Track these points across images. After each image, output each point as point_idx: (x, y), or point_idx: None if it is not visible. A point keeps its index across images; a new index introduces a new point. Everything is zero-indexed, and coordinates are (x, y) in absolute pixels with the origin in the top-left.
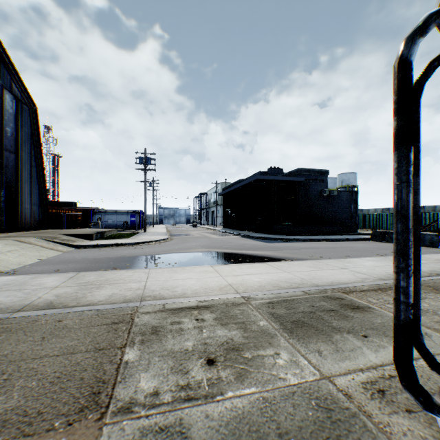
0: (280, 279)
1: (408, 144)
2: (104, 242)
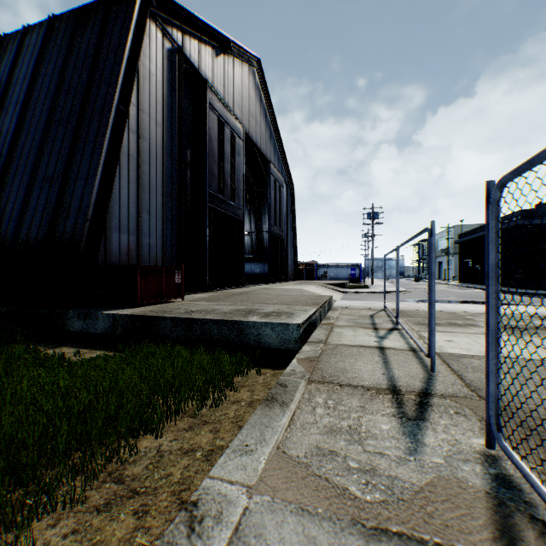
0: (542, 311)
1: None
2: (358, 290)
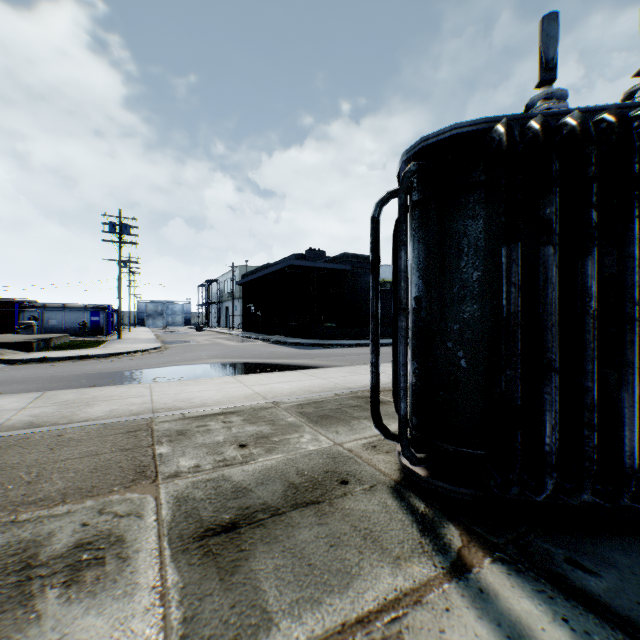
0: (313, 385)
1: (377, 272)
2: (56, 354)
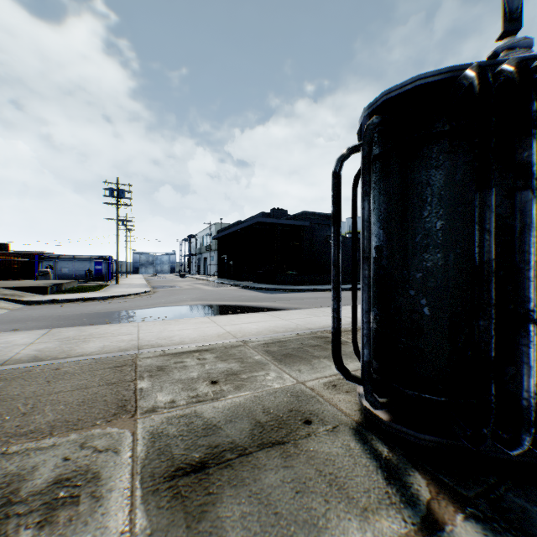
0: (277, 325)
1: (339, 223)
2: (65, 296)
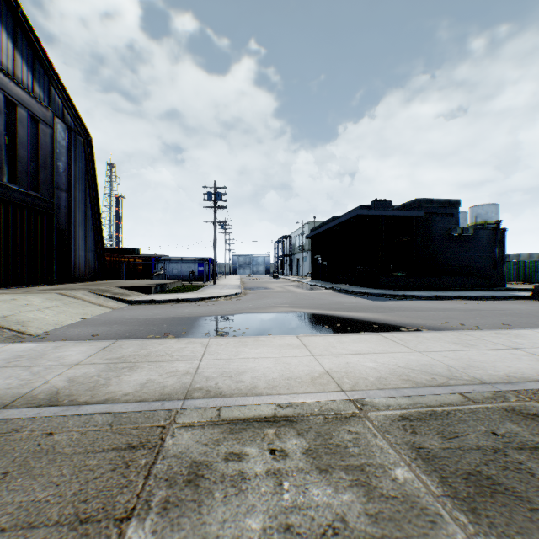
0: (411, 365)
1: None
2: (162, 297)
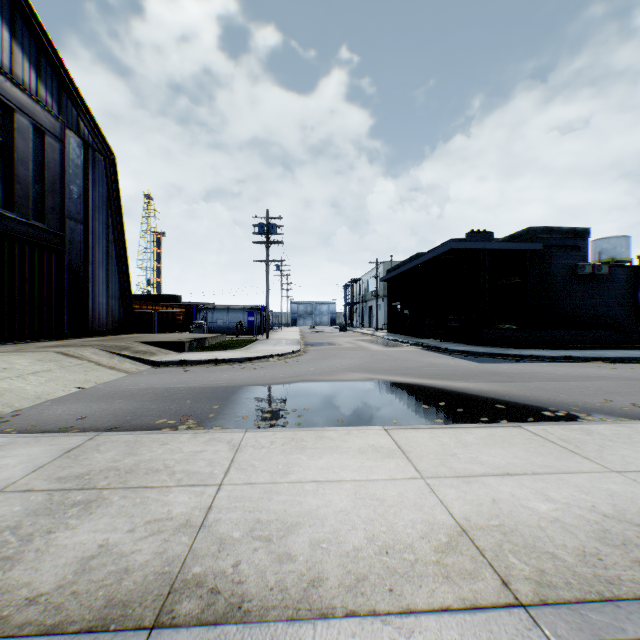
0: (626, 512)
1: None
2: (197, 356)
